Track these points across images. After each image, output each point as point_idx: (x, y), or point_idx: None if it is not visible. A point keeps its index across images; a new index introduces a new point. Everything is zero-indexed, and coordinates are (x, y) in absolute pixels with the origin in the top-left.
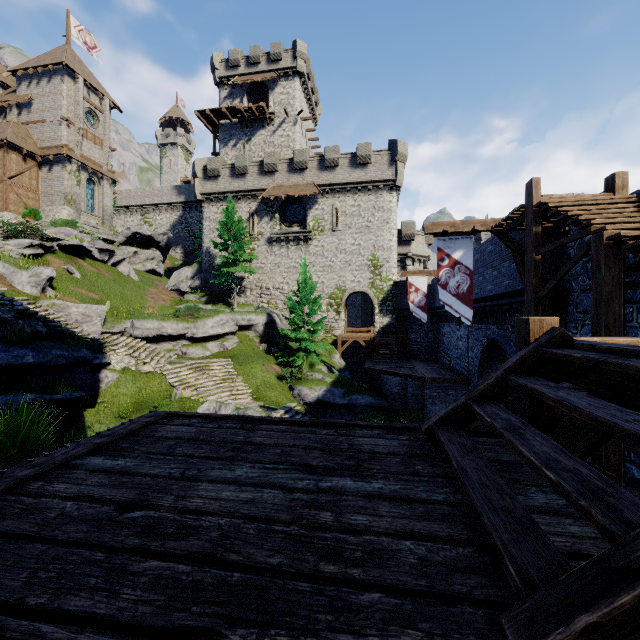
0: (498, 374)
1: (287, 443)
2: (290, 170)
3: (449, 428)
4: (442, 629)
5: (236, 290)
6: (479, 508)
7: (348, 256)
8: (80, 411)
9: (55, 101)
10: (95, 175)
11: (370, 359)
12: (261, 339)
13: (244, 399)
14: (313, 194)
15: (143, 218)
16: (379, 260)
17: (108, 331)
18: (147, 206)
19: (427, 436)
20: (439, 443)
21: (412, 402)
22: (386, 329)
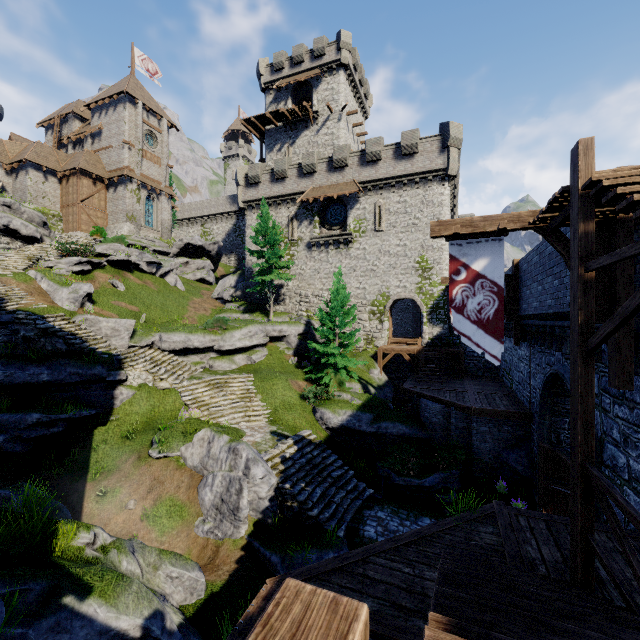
0: None
1: None
2: (329, 169)
3: None
4: None
5: (275, 298)
6: None
7: (392, 258)
8: (91, 429)
9: (119, 127)
10: (154, 192)
11: (414, 376)
12: (293, 351)
13: (258, 421)
14: (354, 193)
15: (202, 228)
16: (428, 262)
17: (135, 345)
18: (205, 217)
19: None
20: None
21: (455, 436)
22: (436, 341)
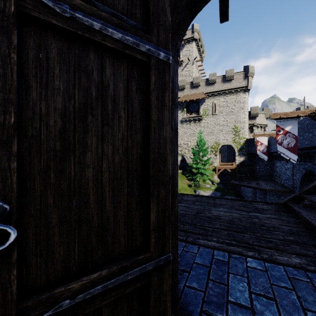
0: (313, 184)
1: (229, 204)
2: (191, 87)
3: (292, 202)
4: (298, 238)
5: None
6: (307, 219)
7: (221, 127)
8: None
9: None
10: None
11: (233, 178)
12: (179, 167)
13: None
14: (202, 97)
15: None
16: (238, 128)
17: None
18: None
19: (283, 205)
20: (288, 208)
21: None
22: (242, 163)
